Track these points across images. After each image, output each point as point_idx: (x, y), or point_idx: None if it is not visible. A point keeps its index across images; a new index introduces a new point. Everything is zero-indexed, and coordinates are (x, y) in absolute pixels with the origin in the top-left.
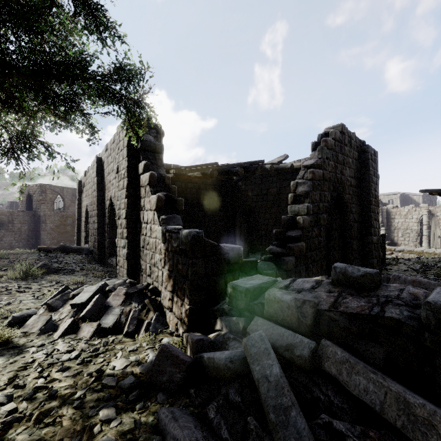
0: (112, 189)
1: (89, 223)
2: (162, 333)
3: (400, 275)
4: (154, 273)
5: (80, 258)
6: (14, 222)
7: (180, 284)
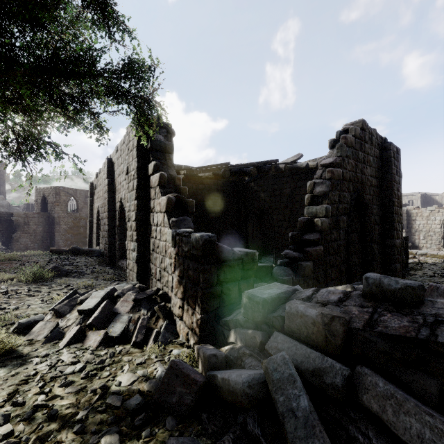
0: (122, 191)
1: (100, 225)
2: (172, 344)
3: (439, 285)
4: (163, 278)
5: (91, 260)
6: (30, 224)
7: (191, 291)
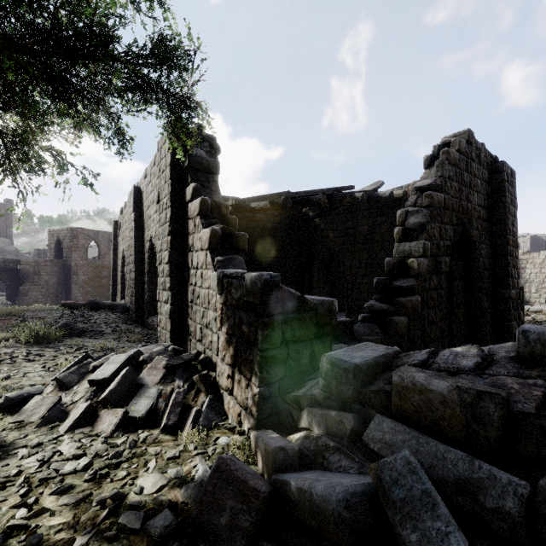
0: (153, 227)
1: (125, 273)
2: (217, 428)
3: None
4: (206, 338)
5: (113, 317)
6: (41, 274)
7: (245, 354)
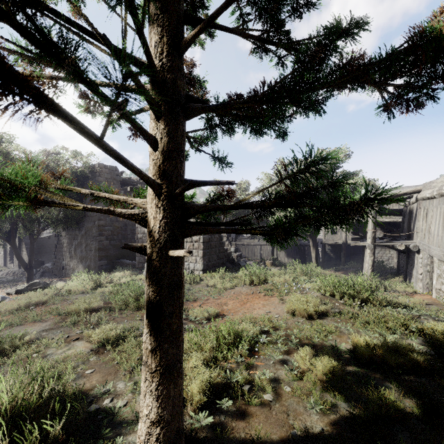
0: None
1: None
2: None
3: None
4: None
5: None
6: None
7: None
